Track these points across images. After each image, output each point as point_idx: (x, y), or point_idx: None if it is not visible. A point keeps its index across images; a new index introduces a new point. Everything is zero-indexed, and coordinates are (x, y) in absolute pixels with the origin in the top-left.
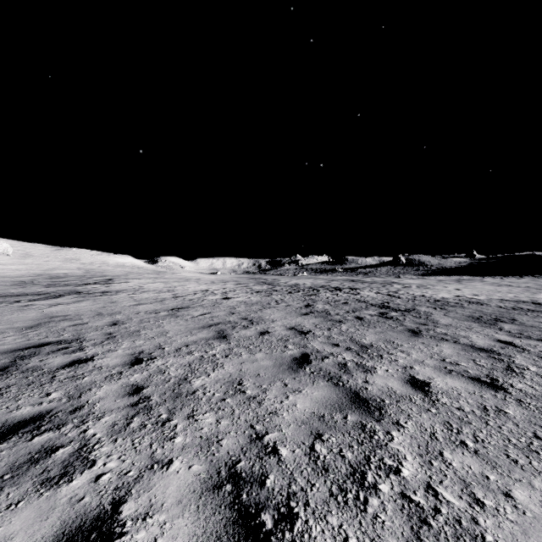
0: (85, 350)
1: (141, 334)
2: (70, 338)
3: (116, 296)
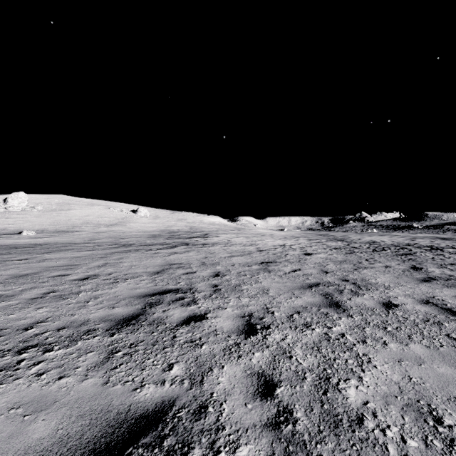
0: (198, 303)
1: (243, 290)
2: (185, 287)
3: (213, 248)
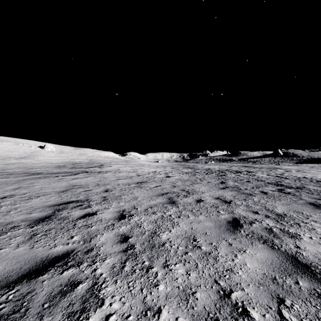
0: (92, 207)
1: (122, 198)
2: (83, 199)
3: (106, 174)
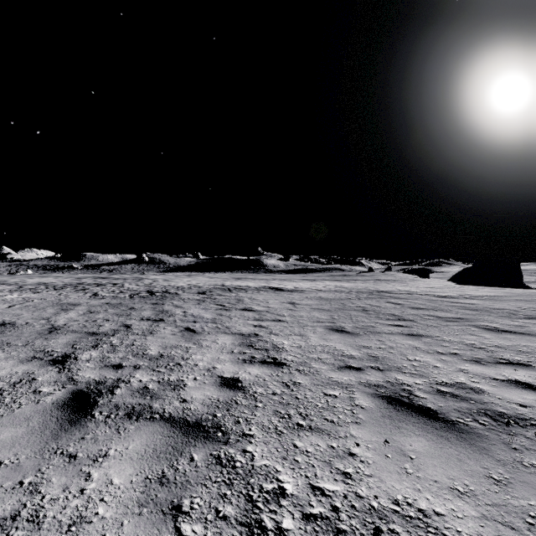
0: None
1: None
2: None
3: None
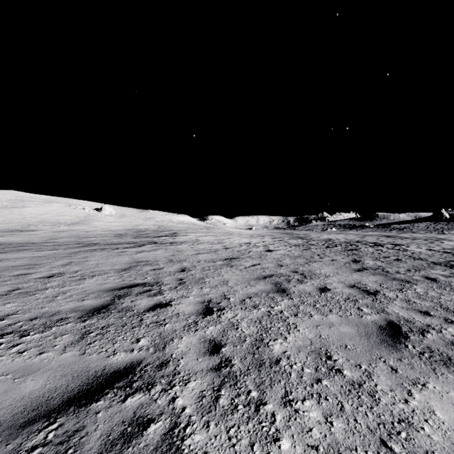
0: (164, 294)
1: (205, 282)
2: (152, 281)
3: (180, 246)
